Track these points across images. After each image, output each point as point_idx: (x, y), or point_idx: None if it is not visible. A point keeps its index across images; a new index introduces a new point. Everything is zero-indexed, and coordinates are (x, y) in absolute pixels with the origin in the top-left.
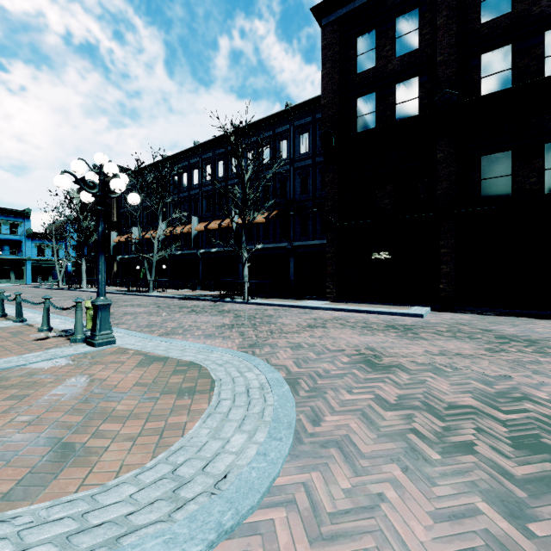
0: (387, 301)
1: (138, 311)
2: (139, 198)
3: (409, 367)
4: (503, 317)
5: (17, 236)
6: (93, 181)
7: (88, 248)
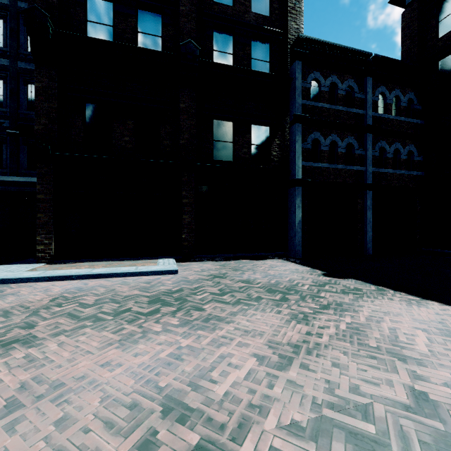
0: (128, 256)
1: None
2: None
3: None
4: (232, 261)
5: None
6: None
7: None
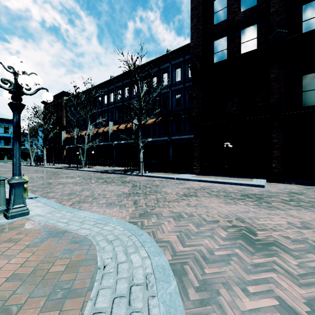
0: (235, 175)
1: (68, 181)
2: (51, 96)
3: (287, 245)
4: None
5: (8, 134)
6: (8, 79)
7: (49, 141)
